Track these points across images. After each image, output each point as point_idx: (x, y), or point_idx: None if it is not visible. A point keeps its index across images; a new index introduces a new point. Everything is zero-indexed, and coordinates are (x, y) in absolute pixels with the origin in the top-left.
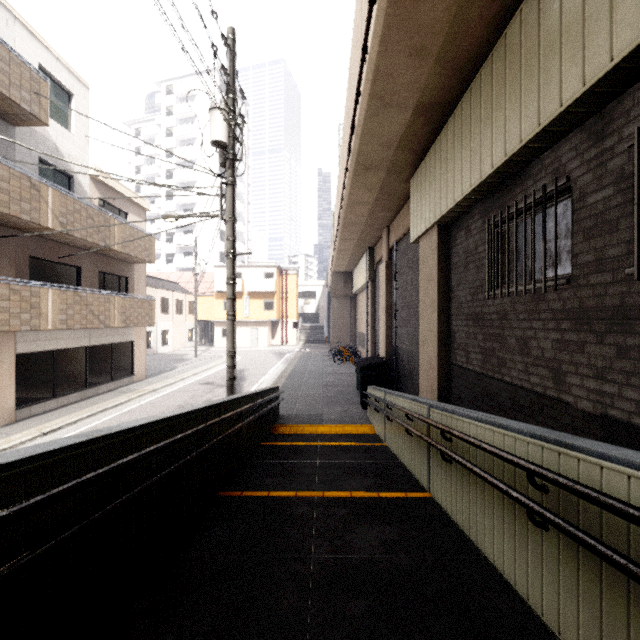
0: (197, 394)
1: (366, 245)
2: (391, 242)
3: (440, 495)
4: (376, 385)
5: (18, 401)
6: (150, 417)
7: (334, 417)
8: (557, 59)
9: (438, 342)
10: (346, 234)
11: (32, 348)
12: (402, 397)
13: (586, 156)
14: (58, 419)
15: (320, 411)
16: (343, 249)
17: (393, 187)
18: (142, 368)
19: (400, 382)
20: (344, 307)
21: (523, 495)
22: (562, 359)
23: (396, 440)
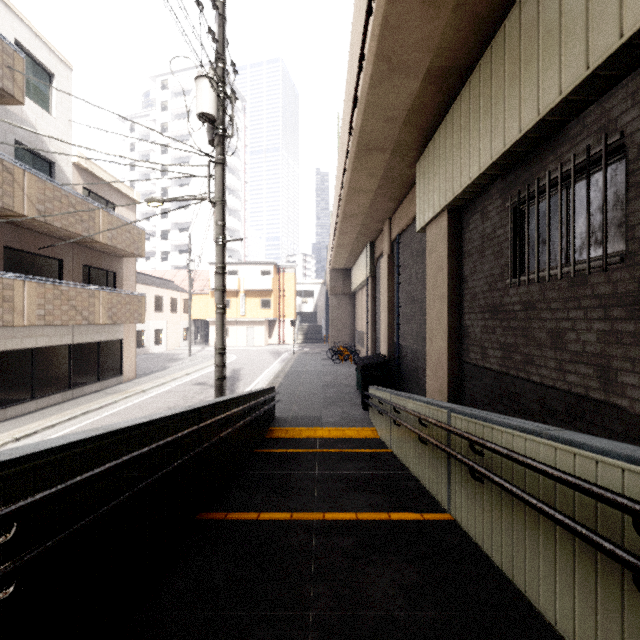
0: (188, 395)
1: (366, 239)
2: (393, 234)
3: (466, 519)
4: (378, 385)
5: None
6: (96, 429)
7: (334, 420)
8: None
9: (449, 338)
10: (345, 227)
11: (7, 346)
12: (412, 399)
13: None
14: (35, 422)
15: (318, 413)
16: (342, 244)
17: (397, 172)
18: (132, 368)
19: (403, 382)
20: (343, 305)
21: (624, 549)
22: (612, 354)
23: (405, 447)
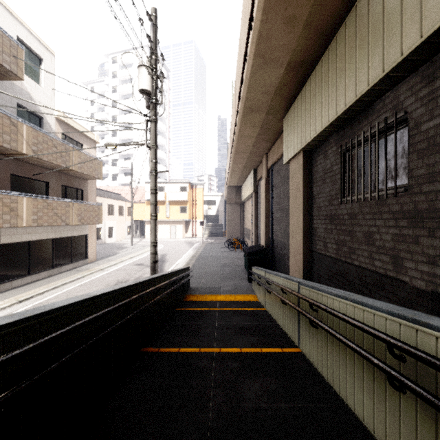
0: (132, 272)
1: (251, 167)
2: (269, 165)
3: (308, 351)
4: (258, 266)
5: (2, 278)
6: (83, 295)
7: (228, 289)
8: (398, 19)
9: (303, 235)
10: (237, 159)
11: (12, 240)
12: (278, 276)
13: (420, 94)
14: (31, 290)
15: (218, 284)
16: (235, 170)
17: (270, 125)
18: (93, 253)
19: (275, 263)
20: (235, 211)
21: (383, 363)
22: (400, 248)
23: (273, 307)
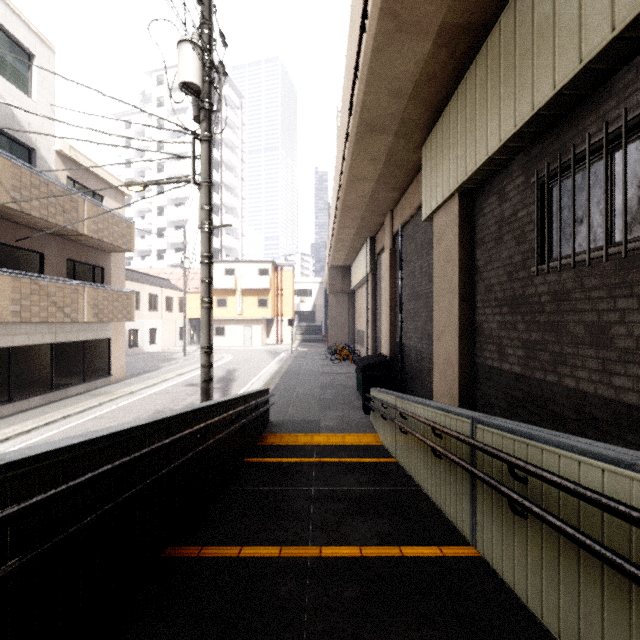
0: (179, 397)
1: (366, 234)
2: (395, 227)
3: (499, 560)
4: (380, 387)
5: None
6: None
7: (332, 424)
8: None
9: (460, 335)
10: (345, 220)
11: None
12: (423, 404)
13: None
14: (9, 428)
15: (316, 417)
16: (341, 239)
17: (401, 157)
18: (121, 368)
19: (406, 383)
20: (342, 304)
21: None
22: None
23: (413, 459)
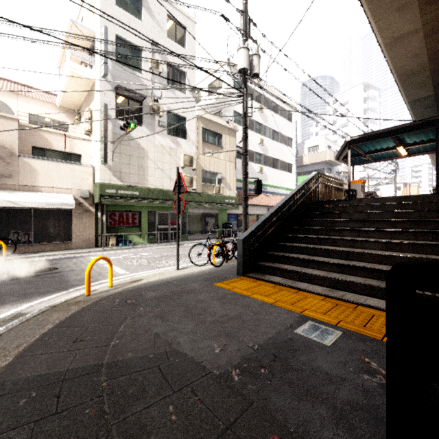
0: None
1: None
2: None
3: None
4: None
5: None
6: None
7: None
8: None
9: None
10: None
11: None
12: None
13: None
14: None
15: None
16: None
17: None
18: None
19: None
20: None
21: None
22: None
23: None
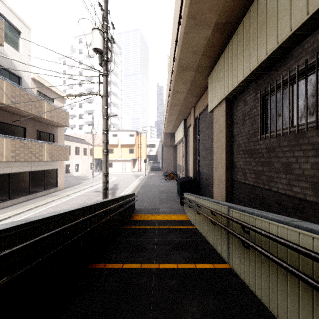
0: (91, 197)
1: (182, 118)
2: (196, 115)
3: (239, 269)
4: (188, 192)
5: None
6: (20, 220)
7: (165, 210)
8: None
9: (226, 167)
10: (171, 111)
11: None
12: (207, 200)
13: None
14: (10, 212)
15: (157, 207)
16: (170, 120)
17: (198, 82)
18: (62, 183)
19: (201, 190)
20: (170, 151)
21: None
22: None
23: (203, 226)
